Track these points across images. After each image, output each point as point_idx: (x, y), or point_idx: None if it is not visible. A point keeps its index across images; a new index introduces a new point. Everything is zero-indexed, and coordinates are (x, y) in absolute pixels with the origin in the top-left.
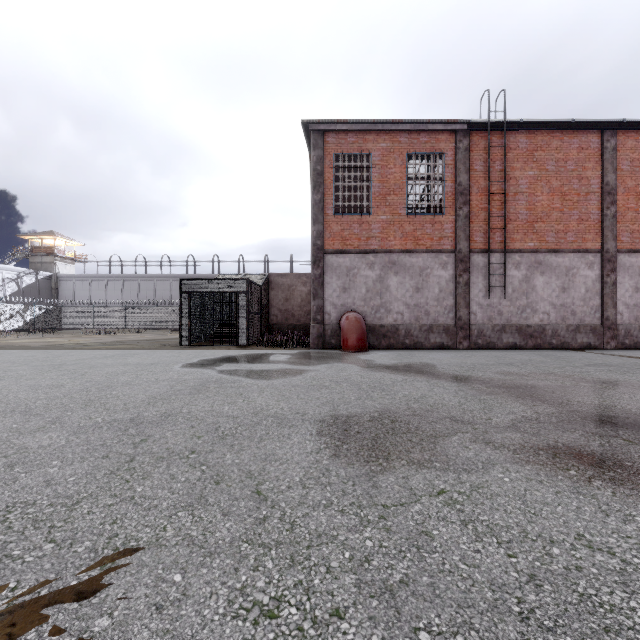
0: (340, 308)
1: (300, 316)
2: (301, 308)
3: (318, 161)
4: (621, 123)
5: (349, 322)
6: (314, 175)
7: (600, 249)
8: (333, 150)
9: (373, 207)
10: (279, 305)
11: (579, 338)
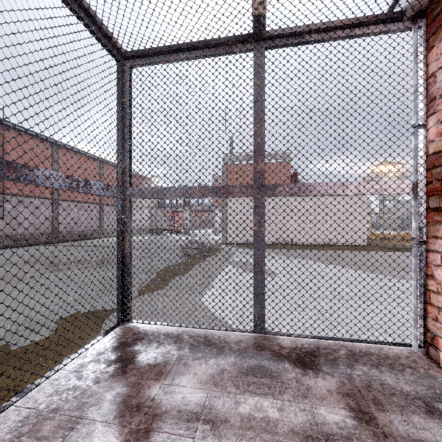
0: None
1: None
2: None
3: None
4: (60, 144)
5: None
6: None
7: (52, 198)
8: None
9: None
10: None
11: (43, 239)
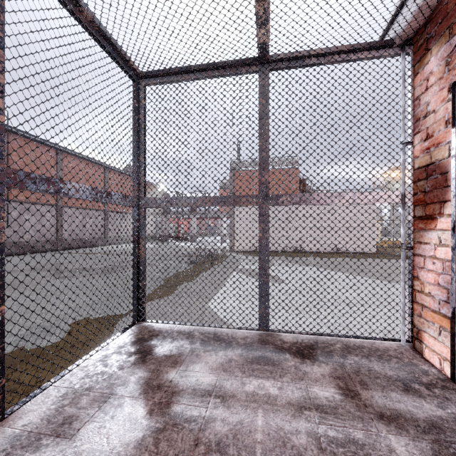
0: None
1: None
2: None
3: None
4: (65, 150)
5: None
6: None
7: (56, 204)
8: None
9: None
10: None
11: (47, 246)
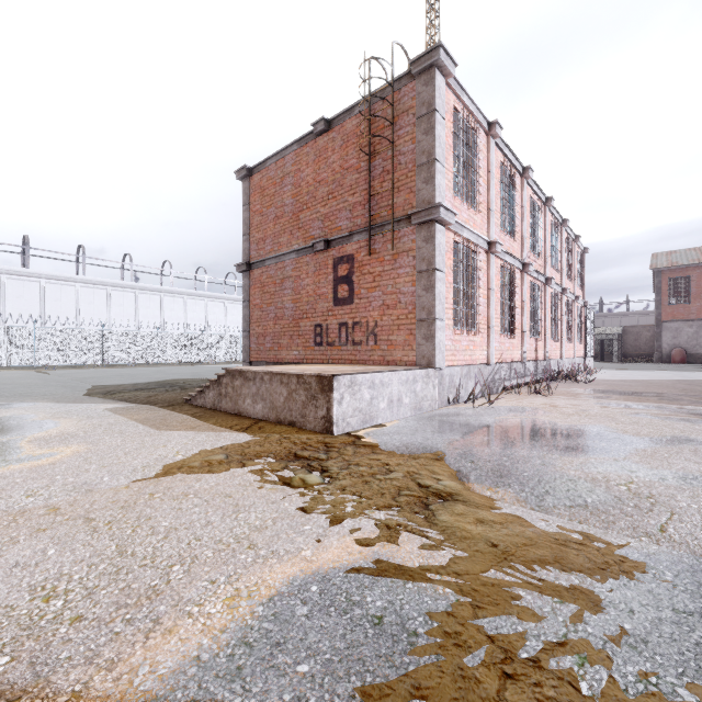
0: (671, 346)
1: (645, 349)
2: (645, 344)
3: (658, 283)
4: None
5: (675, 352)
6: (656, 289)
7: None
8: (667, 277)
9: (691, 300)
10: (630, 343)
11: None
